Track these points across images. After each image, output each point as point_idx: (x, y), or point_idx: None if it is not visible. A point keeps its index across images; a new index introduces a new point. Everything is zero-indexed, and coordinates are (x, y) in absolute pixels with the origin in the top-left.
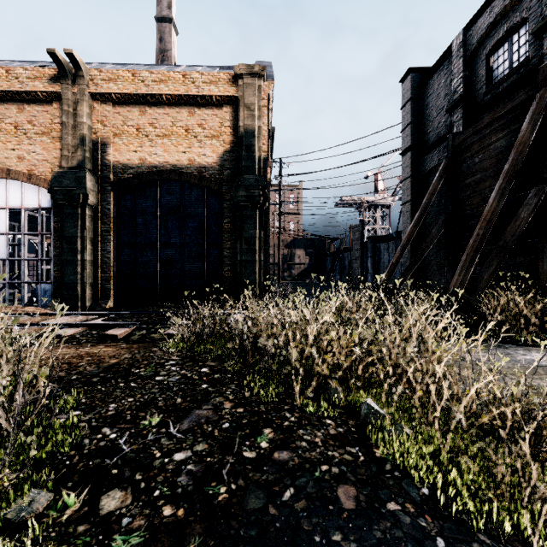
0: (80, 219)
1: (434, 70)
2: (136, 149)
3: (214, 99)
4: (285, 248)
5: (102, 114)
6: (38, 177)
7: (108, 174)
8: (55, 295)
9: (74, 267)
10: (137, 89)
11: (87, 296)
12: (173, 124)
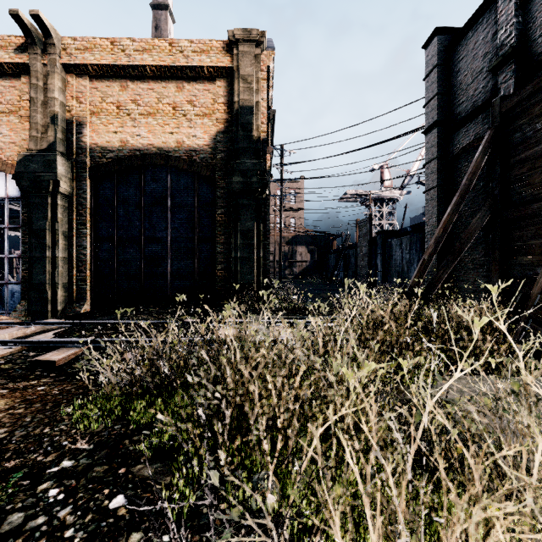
0: (51, 209)
1: (469, 26)
2: (116, 129)
3: (205, 71)
4: (286, 245)
5: (78, 89)
6: (5, 162)
7: (83, 158)
8: (24, 297)
9: (43, 266)
10: (116, 59)
11: (59, 298)
12: (159, 101)
